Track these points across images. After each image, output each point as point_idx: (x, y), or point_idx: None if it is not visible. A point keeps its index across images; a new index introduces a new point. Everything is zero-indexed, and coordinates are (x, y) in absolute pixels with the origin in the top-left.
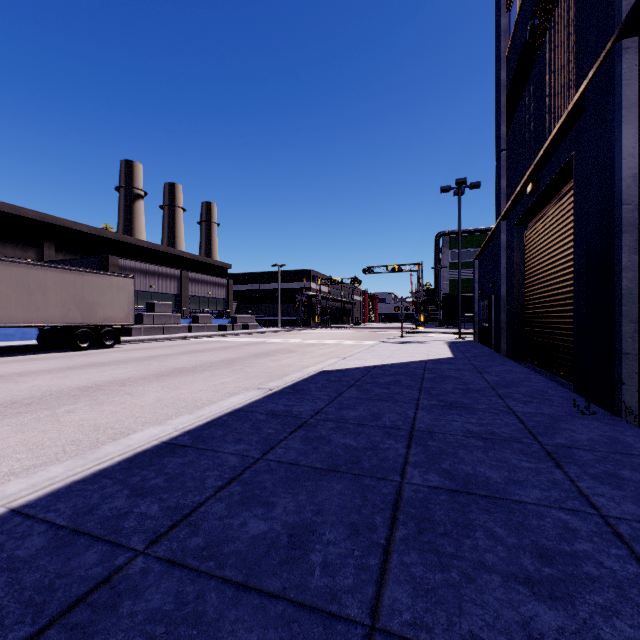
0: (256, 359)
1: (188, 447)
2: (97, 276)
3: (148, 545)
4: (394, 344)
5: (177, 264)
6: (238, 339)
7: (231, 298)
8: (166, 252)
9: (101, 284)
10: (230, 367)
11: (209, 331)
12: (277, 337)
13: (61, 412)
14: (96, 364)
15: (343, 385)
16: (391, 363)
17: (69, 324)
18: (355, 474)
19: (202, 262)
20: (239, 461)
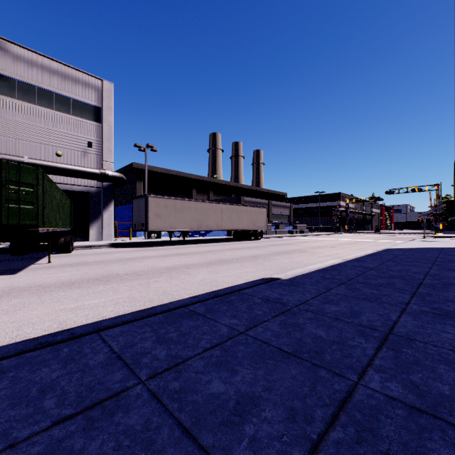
0: (341, 245)
1: (375, 255)
2: (256, 208)
3: (390, 260)
4: (420, 241)
5: (259, 196)
6: (308, 238)
7: (292, 214)
8: (255, 190)
9: (257, 212)
10: (336, 247)
11: (284, 234)
12: (329, 237)
13: (310, 253)
14: (276, 245)
15: (404, 251)
16: (422, 247)
17: (249, 229)
18: (423, 259)
19: (271, 193)
20: (392, 257)
